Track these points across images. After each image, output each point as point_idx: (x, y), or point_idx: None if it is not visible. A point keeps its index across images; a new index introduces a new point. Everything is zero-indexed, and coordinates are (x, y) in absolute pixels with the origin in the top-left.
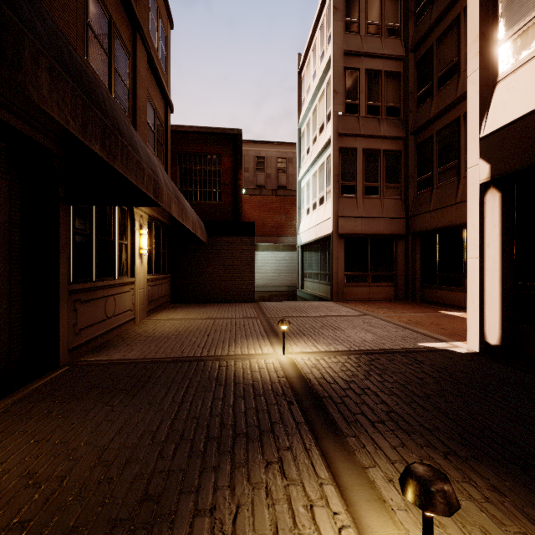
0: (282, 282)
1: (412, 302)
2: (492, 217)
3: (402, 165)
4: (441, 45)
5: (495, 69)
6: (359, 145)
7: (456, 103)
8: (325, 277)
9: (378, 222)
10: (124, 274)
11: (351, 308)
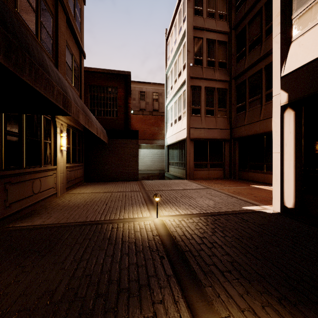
0: (155, 167)
1: (234, 179)
2: (289, 127)
3: (228, 97)
4: (251, 25)
5: (290, 33)
6: (202, 84)
7: (260, 60)
8: (182, 164)
9: (213, 131)
10: (48, 163)
11: (198, 184)
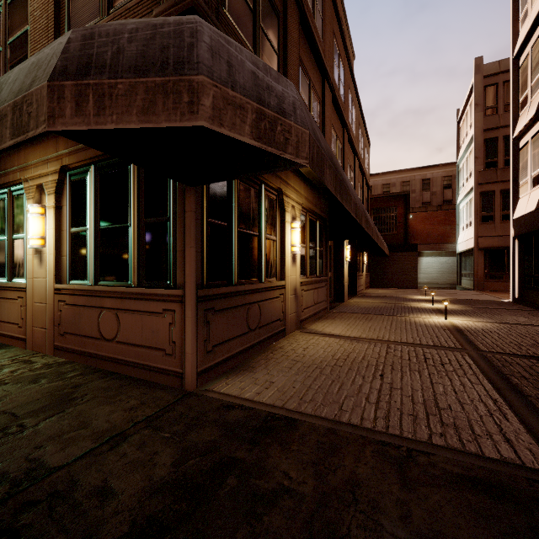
0: (444, 280)
1: None
2: (516, 250)
3: None
4: None
5: (519, 193)
6: (496, 188)
7: None
8: (473, 275)
9: None
10: (361, 272)
11: (480, 293)
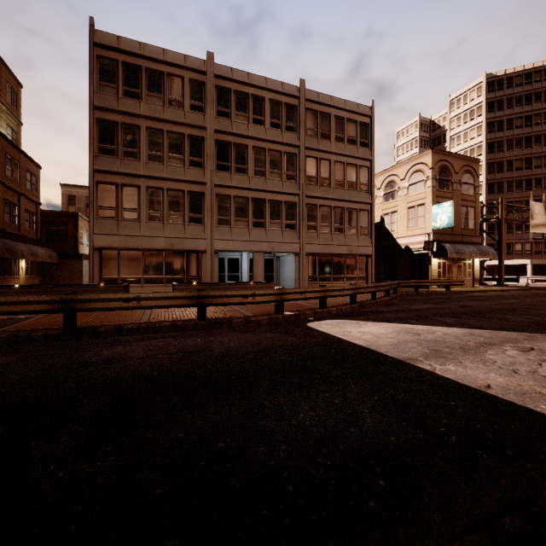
0: None
1: None
2: None
3: None
4: None
5: None
6: None
7: None
8: None
9: None
10: (15, 275)
11: None
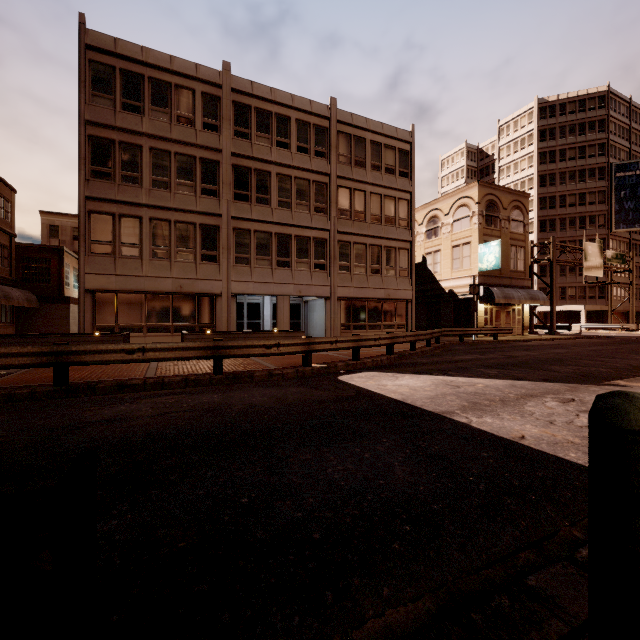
0: None
1: None
2: None
3: None
4: None
5: None
6: None
7: None
8: None
9: None
10: None
11: None
